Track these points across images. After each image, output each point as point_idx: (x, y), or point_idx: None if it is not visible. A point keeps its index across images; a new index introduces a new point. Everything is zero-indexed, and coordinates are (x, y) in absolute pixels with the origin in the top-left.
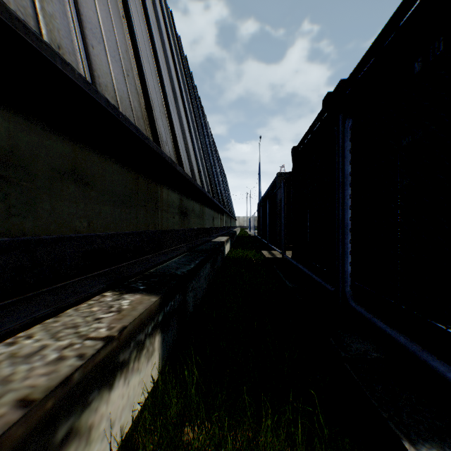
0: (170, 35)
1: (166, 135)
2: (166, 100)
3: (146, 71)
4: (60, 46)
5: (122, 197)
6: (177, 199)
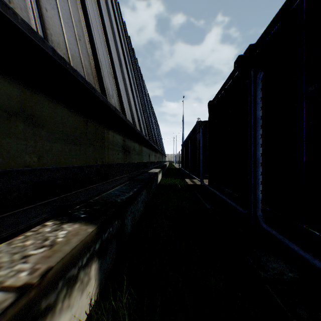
0: (117, 19)
1: (112, 91)
2: (113, 64)
3: (96, 40)
4: (11, 0)
5: (72, 137)
6: (121, 140)
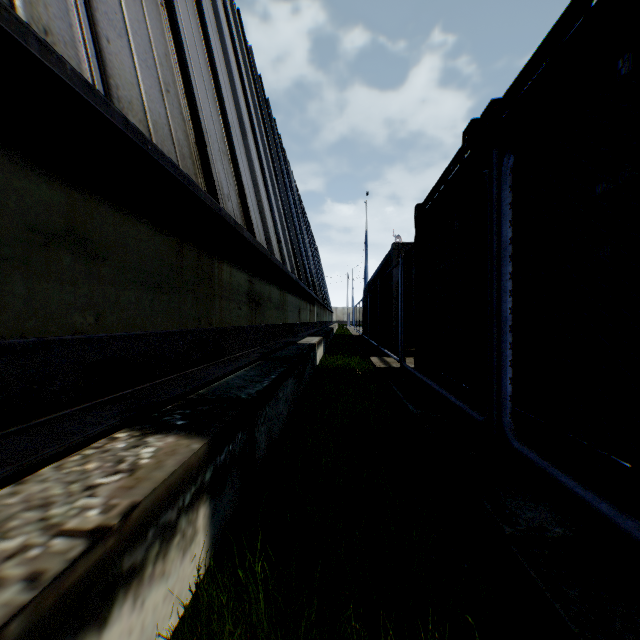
0: (237, 43)
1: (229, 186)
2: (229, 134)
3: (197, 89)
4: (48, 30)
5: (155, 277)
6: (246, 282)
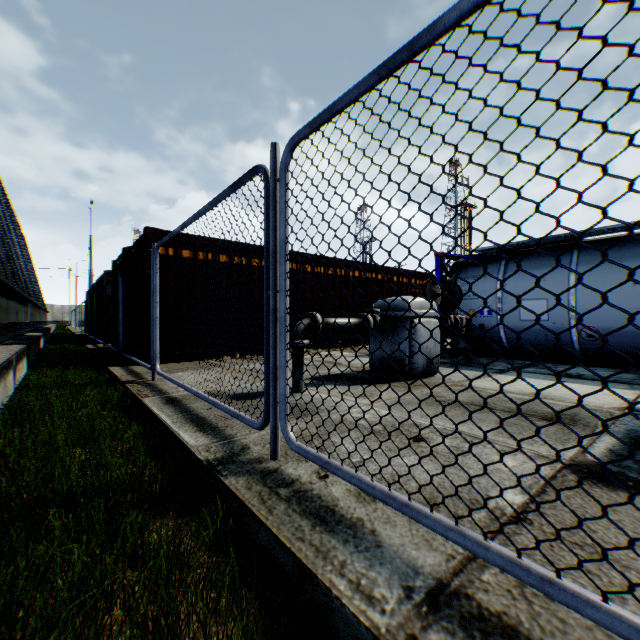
0: None
1: None
2: None
3: None
4: None
5: None
6: None
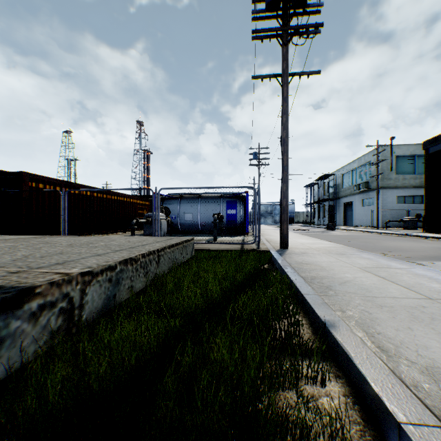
0: None
1: None
2: None
3: None
4: None
5: None
6: None
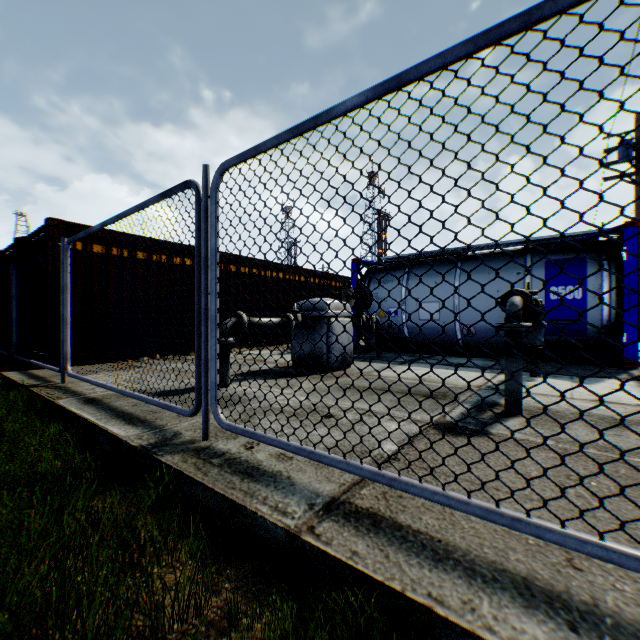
0: None
1: None
2: None
3: None
4: None
5: None
6: None
